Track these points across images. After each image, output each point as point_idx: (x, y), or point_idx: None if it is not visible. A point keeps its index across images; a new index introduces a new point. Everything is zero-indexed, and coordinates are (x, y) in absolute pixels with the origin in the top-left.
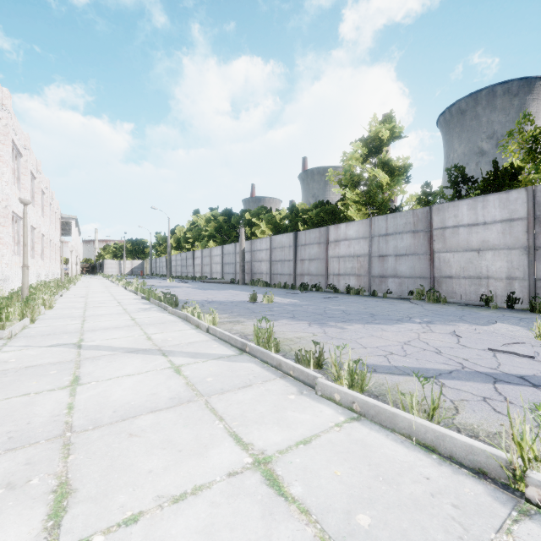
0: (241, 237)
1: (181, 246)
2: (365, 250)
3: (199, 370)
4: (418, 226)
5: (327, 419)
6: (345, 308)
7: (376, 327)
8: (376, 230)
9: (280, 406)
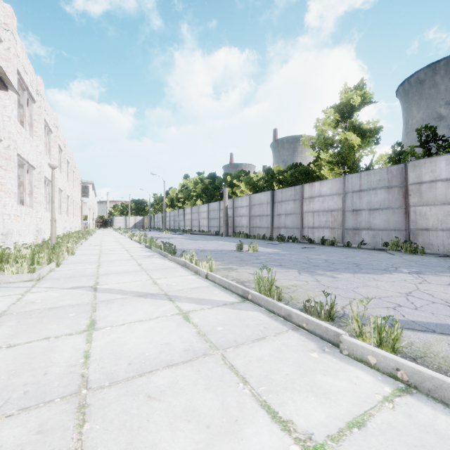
0: (224, 195)
1: (174, 204)
2: (339, 205)
3: (207, 318)
4: (393, 182)
5: (370, 389)
6: (326, 257)
7: (367, 277)
8: (350, 187)
9: (305, 366)
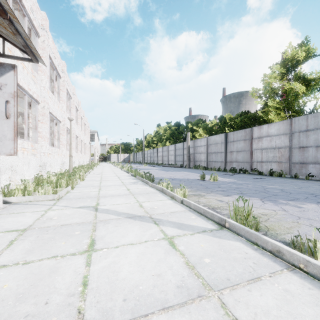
0: (187, 138)
1: (150, 145)
2: (286, 143)
3: (191, 245)
4: None
5: None
6: (280, 187)
7: None
8: (296, 127)
9: None
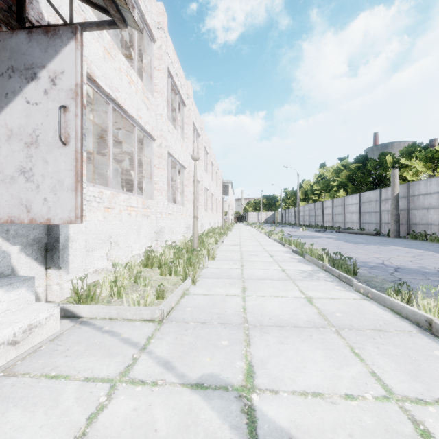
0: (393, 180)
1: (307, 198)
2: None
3: None
4: None
5: None
6: None
7: None
8: None
9: None
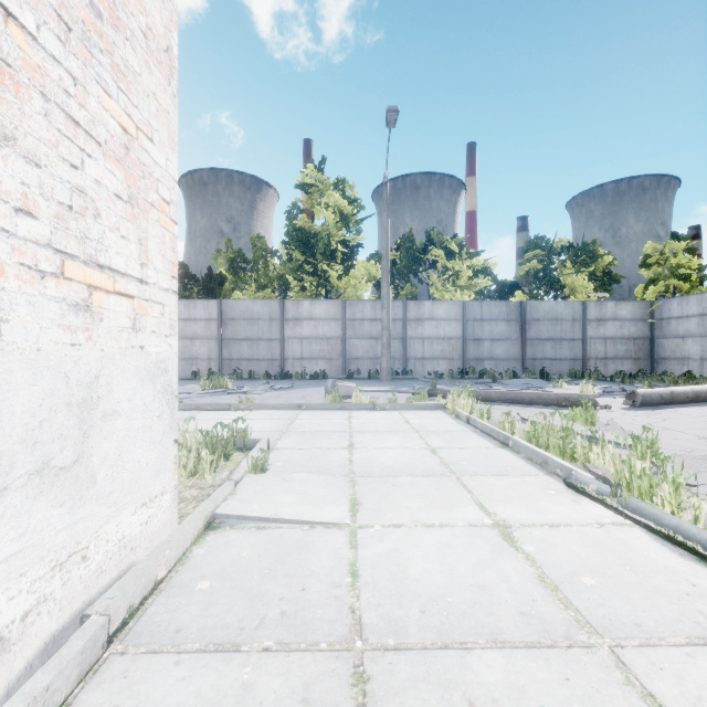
0: None
1: None
2: None
3: None
4: None
5: None
6: None
7: None
8: None
9: None
